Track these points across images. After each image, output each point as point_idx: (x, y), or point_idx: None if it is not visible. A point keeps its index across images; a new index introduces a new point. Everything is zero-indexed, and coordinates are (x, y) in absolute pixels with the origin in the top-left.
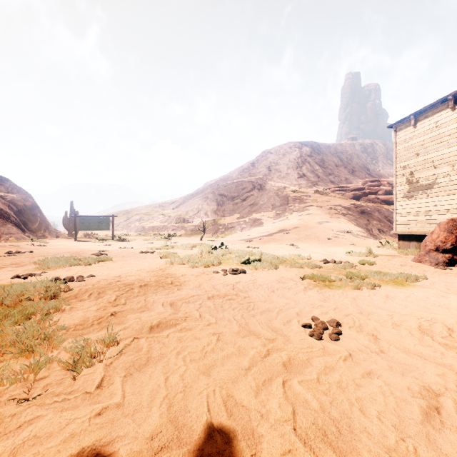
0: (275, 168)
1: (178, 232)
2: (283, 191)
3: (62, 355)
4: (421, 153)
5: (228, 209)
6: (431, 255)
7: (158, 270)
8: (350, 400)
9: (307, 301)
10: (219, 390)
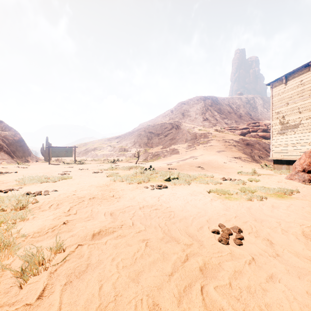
0: (187, 114)
1: (120, 158)
2: (193, 129)
3: (16, 262)
4: (290, 102)
5: (155, 142)
6: (299, 175)
7: (104, 186)
8: (261, 306)
9: (214, 210)
10: (146, 299)
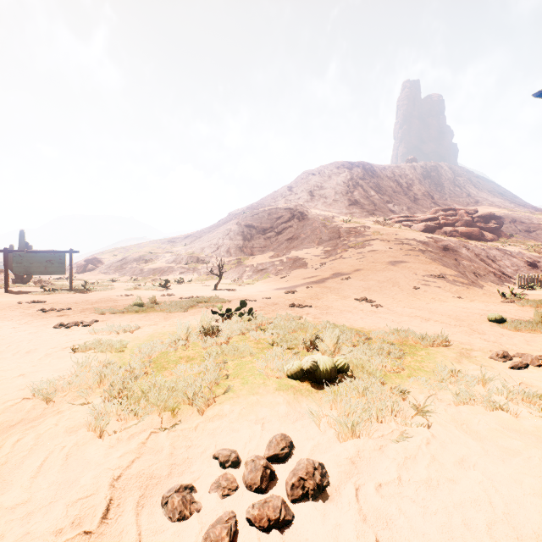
0: (319, 192)
1: (187, 276)
2: (332, 220)
3: None
4: None
5: (257, 245)
6: None
7: None
8: None
9: None
10: None
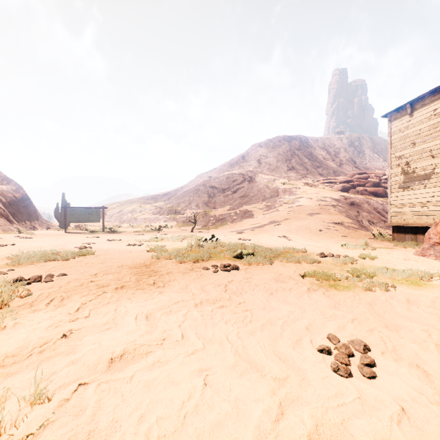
0: (265, 161)
1: (169, 223)
2: (273, 183)
3: None
4: (418, 142)
5: (219, 201)
6: (436, 249)
7: (141, 267)
8: None
9: (315, 309)
10: None
